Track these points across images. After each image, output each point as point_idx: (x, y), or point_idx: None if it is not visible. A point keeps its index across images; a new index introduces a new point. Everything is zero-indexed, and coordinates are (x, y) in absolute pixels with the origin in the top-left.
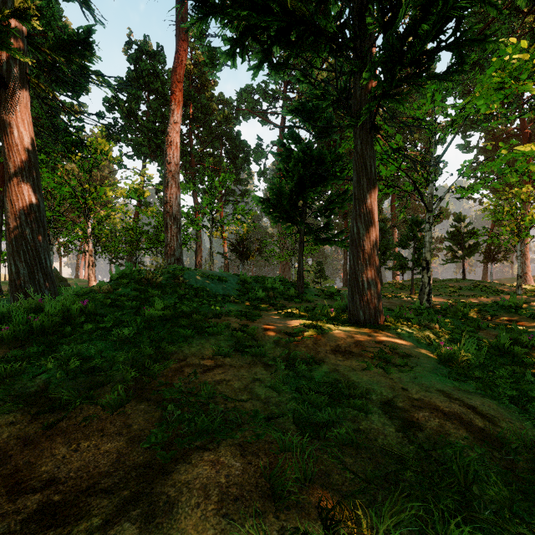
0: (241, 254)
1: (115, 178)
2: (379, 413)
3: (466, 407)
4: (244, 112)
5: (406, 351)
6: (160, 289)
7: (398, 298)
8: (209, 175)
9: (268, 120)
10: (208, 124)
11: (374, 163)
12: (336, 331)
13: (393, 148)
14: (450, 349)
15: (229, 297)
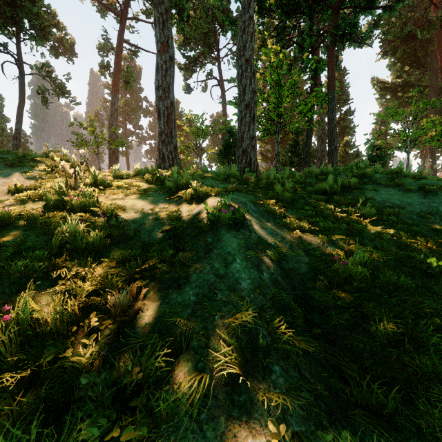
0: None
1: None
2: None
3: None
4: None
5: None
6: None
7: None
8: None
9: None
10: None
11: None
12: None
13: None
14: None
15: None
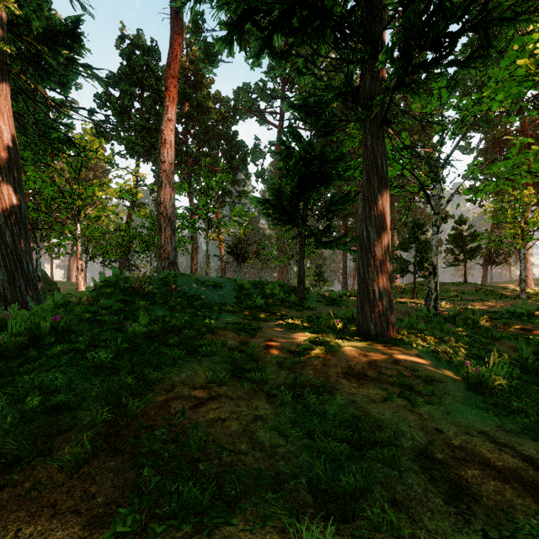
0: (238, 257)
1: (109, 178)
2: (415, 471)
3: (522, 459)
4: (241, 111)
5: (428, 374)
6: (149, 300)
7: (402, 304)
8: (205, 175)
9: (266, 120)
10: (204, 123)
11: (386, 160)
12: (346, 348)
13: (405, 144)
14: (477, 370)
15: (226, 305)
